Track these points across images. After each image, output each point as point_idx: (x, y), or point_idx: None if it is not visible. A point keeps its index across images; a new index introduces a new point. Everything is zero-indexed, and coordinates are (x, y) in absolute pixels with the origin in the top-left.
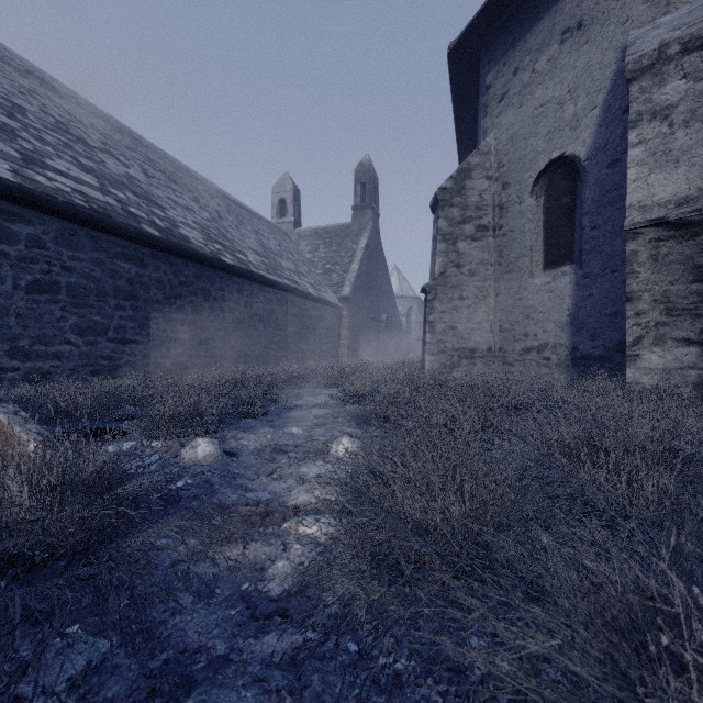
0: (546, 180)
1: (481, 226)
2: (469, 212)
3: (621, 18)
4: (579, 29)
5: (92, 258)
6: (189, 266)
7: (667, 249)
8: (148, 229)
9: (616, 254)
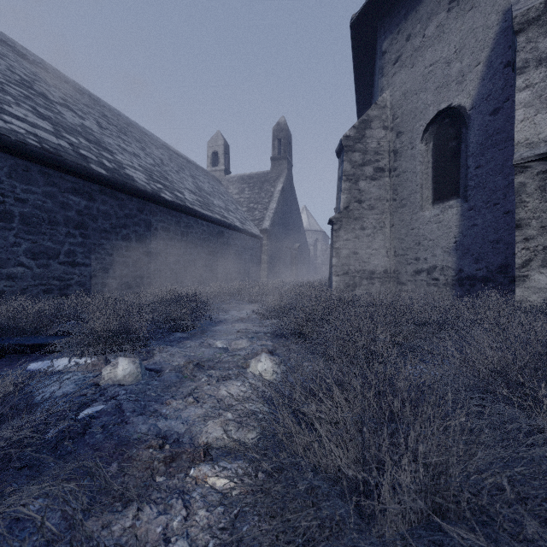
0: (434, 128)
1: (379, 168)
2: (369, 156)
3: None
4: None
5: (44, 192)
6: (133, 201)
7: None
8: (96, 168)
9: (498, 189)
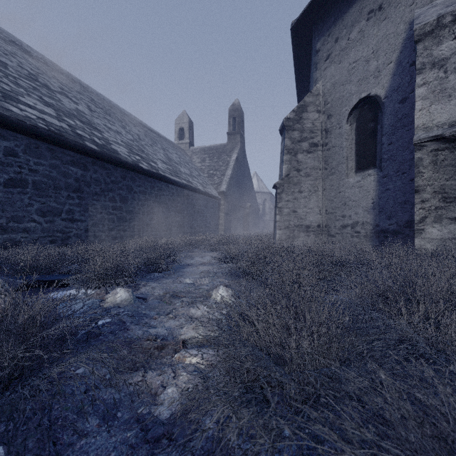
0: (357, 112)
1: (313, 144)
2: (305, 134)
3: (408, 1)
4: (380, 10)
5: (51, 164)
6: (118, 170)
7: (443, 157)
8: (90, 144)
9: (405, 161)
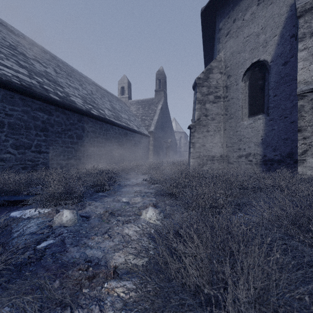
0: (249, 73)
1: (217, 96)
2: (211, 89)
3: None
4: None
5: (23, 110)
6: (75, 115)
7: None
8: (53, 96)
9: (287, 108)
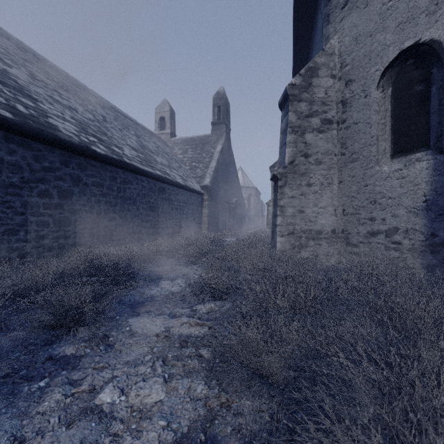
0: (394, 72)
1: (326, 120)
2: (316, 107)
3: None
4: None
5: None
6: (55, 152)
7: None
8: None
9: None
